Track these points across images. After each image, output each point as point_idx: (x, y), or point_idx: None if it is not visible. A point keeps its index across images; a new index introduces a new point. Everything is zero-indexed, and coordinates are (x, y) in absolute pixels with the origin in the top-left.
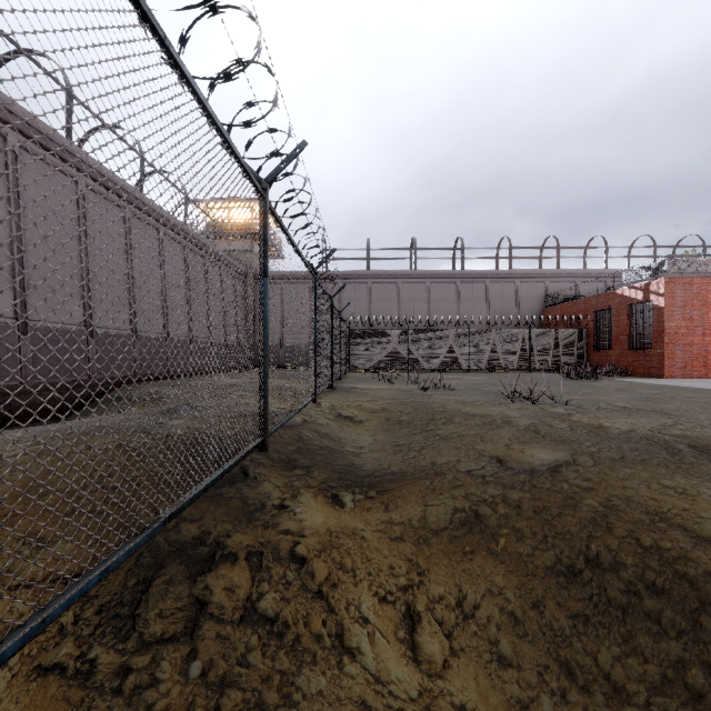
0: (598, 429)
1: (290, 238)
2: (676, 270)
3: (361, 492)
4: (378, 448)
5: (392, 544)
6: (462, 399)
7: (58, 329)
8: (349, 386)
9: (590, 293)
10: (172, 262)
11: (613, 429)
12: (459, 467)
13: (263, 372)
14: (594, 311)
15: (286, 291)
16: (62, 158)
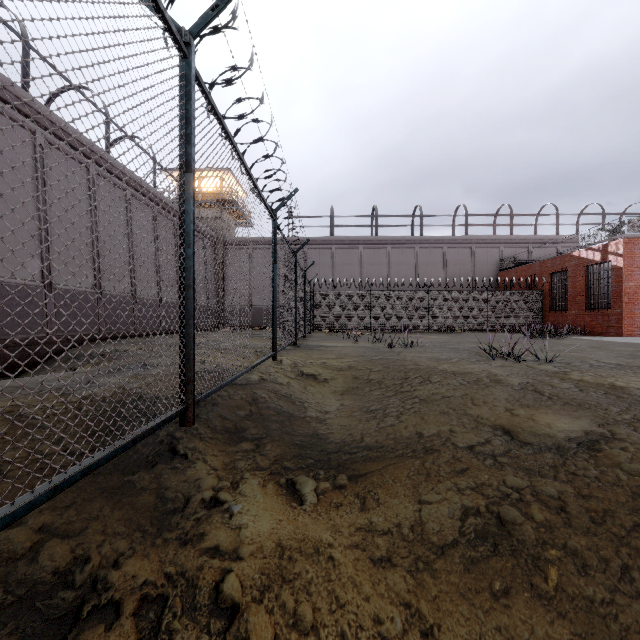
0: (615, 390)
1: (237, 150)
2: (635, 231)
3: (327, 478)
4: (346, 412)
5: (376, 574)
6: (434, 356)
7: (11, 284)
8: (313, 343)
9: (542, 258)
10: (140, 224)
11: (634, 390)
12: (455, 441)
13: (185, 311)
14: (550, 273)
15: (254, 256)
16: (17, 108)
